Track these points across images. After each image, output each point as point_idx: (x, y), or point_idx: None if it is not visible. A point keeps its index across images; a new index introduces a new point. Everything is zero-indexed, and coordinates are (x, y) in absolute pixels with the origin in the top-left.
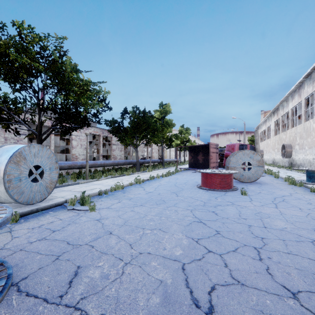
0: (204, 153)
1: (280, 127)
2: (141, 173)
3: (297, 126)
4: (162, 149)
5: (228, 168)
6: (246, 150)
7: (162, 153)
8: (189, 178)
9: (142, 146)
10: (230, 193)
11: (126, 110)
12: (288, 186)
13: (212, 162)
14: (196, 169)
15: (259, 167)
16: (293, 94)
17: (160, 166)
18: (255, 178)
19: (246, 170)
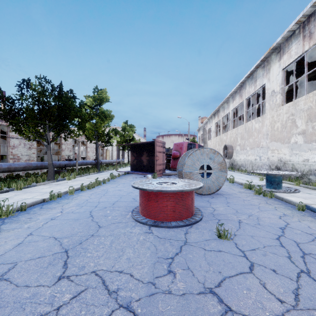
0: (150, 153)
1: (221, 129)
2: (52, 183)
3: (238, 127)
4: (97, 147)
5: (181, 173)
6: (205, 148)
7: (97, 152)
8: (125, 191)
9: (71, 143)
10: (194, 231)
11: (29, 82)
12: (259, 199)
13: (159, 164)
14: (139, 172)
15: (220, 172)
16: (234, 95)
17: (94, 170)
18: (216, 187)
19: (205, 176)
